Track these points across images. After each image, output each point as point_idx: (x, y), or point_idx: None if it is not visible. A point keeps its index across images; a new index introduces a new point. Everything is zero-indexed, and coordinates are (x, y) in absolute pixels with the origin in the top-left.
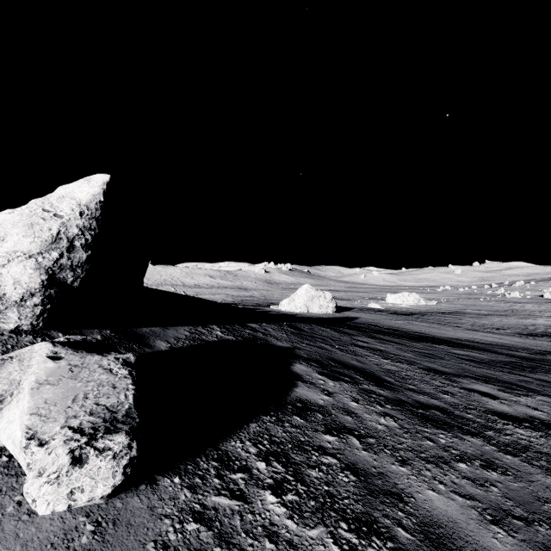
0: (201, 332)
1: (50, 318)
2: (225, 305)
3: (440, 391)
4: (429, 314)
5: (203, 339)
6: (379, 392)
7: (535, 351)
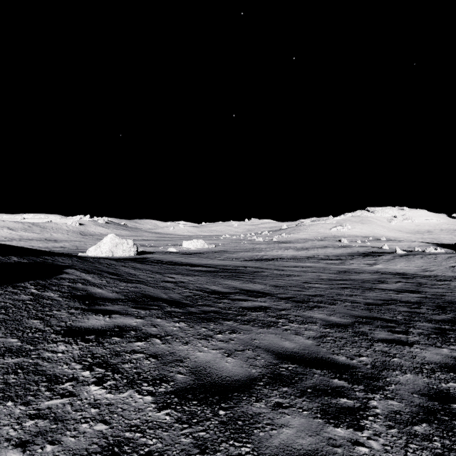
0: (2, 259)
1: None
2: (24, 247)
3: (149, 277)
4: (205, 253)
5: (4, 261)
6: (111, 277)
7: (238, 266)
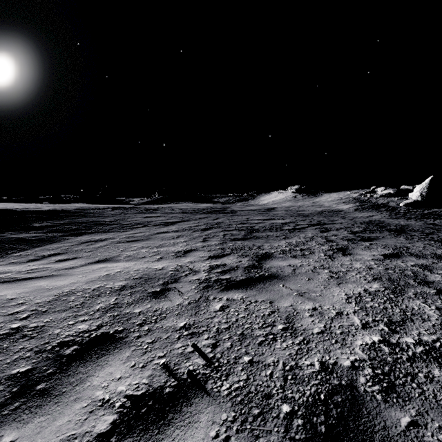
0: None
1: (423, 200)
2: None
3: None
4: None
5: None
6: None
7: None
